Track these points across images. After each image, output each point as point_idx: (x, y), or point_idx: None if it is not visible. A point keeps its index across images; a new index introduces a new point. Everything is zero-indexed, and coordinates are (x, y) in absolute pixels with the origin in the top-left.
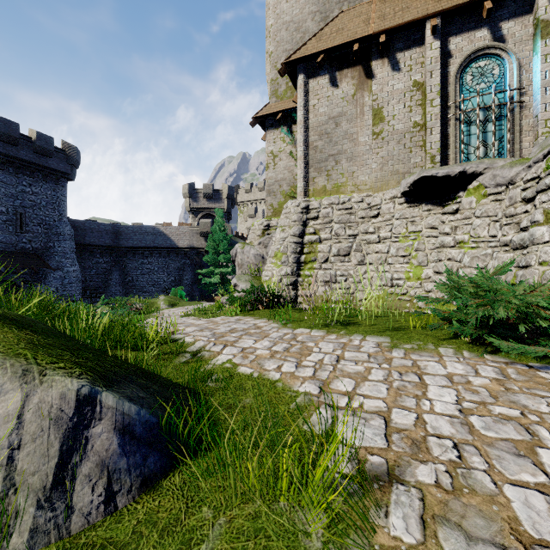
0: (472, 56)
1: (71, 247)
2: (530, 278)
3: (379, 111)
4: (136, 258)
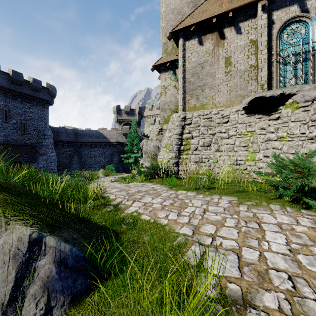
0: (287, 22)
1: (51, 142)
2: None
3: (228, 58)
4: (87, 148)
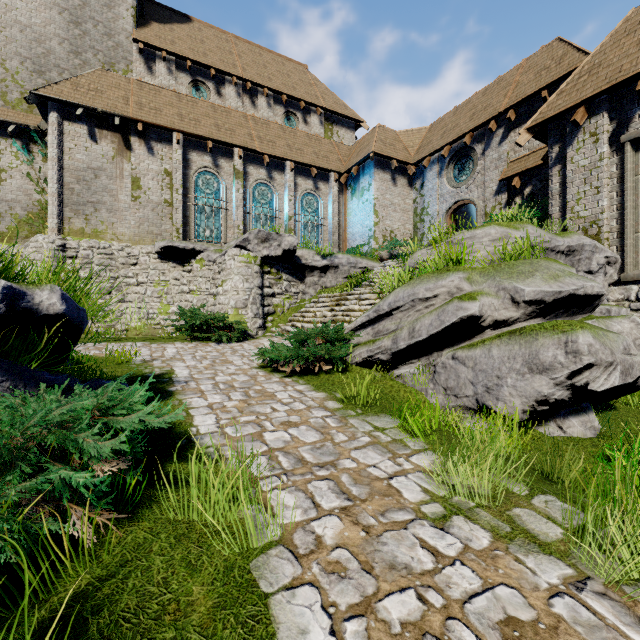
0: (202, 169)
1: None
2: (216, 310)
3: (137, 180)
4: None
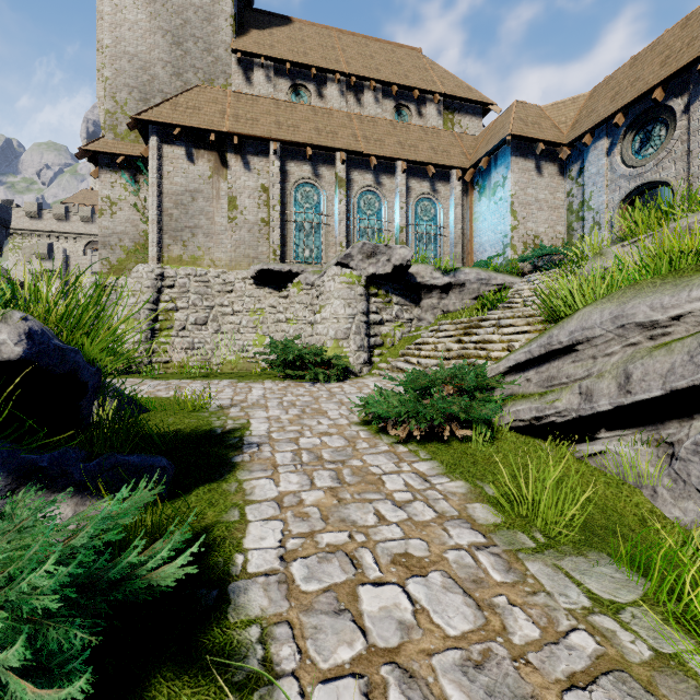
0: (301, 181)
1: None
2: (313, 342)
3: (233, 199)
4: None
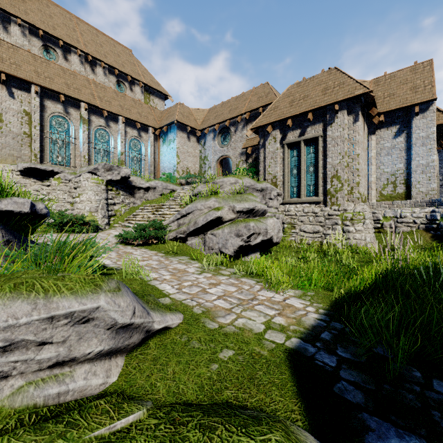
0: (56, 114)
1: None
2: (75, 213)
3: None
4: None
